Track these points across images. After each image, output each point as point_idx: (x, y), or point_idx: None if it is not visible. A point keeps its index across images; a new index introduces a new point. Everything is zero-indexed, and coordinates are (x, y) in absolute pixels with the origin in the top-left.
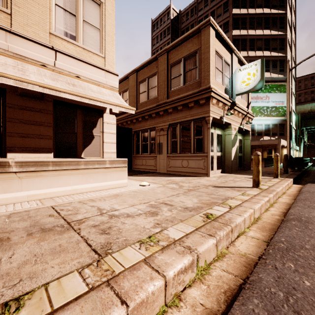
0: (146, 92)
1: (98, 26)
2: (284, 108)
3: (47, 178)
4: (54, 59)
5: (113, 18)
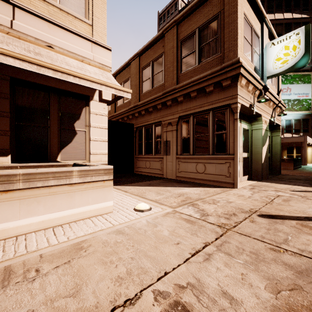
0: (151, 79)
1: None
2: (308, 100)
3: None
4: (11, 18)
5: None
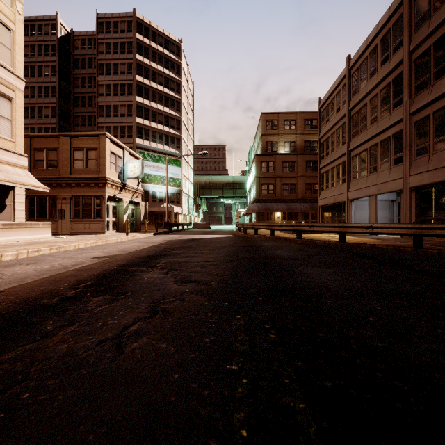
0: (45, 162)
1: (10, 118)
2: (179, 180)
3: (13, 232)
4: None
5: (22, 110)
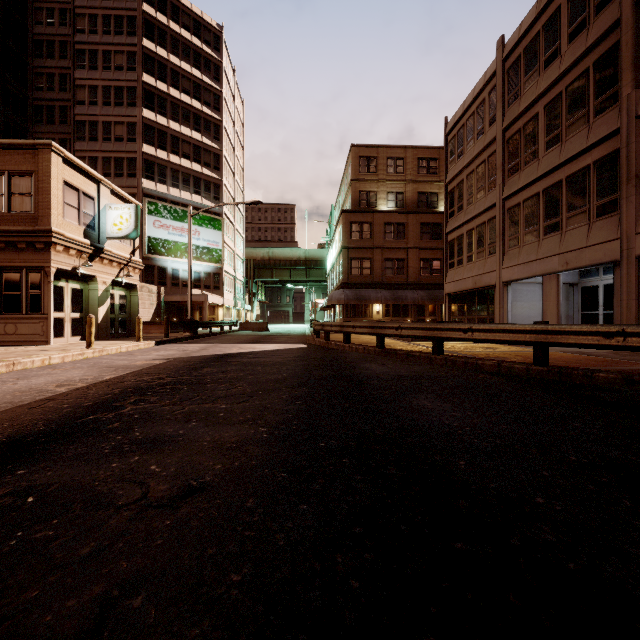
0: None
1: None
2: (219, 251)
3: None
4: None
5: None
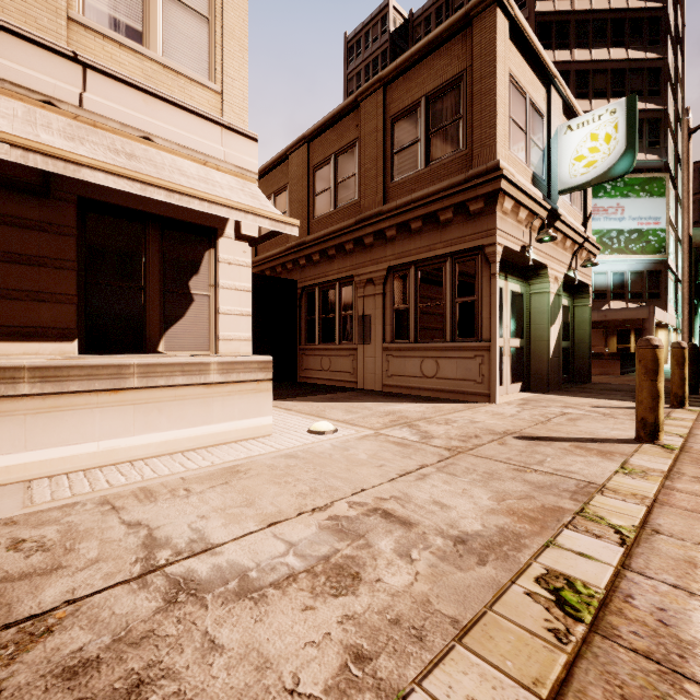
0: (332, 191)
1: (204, 11)
2: (660, 232)
3: (11, 421)
4: (81, 88)
5: None
